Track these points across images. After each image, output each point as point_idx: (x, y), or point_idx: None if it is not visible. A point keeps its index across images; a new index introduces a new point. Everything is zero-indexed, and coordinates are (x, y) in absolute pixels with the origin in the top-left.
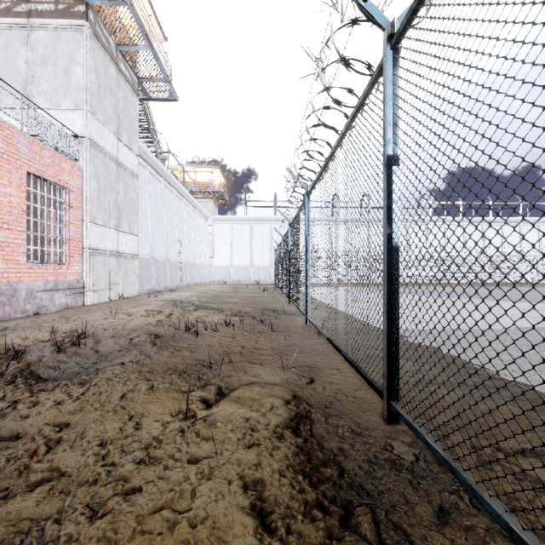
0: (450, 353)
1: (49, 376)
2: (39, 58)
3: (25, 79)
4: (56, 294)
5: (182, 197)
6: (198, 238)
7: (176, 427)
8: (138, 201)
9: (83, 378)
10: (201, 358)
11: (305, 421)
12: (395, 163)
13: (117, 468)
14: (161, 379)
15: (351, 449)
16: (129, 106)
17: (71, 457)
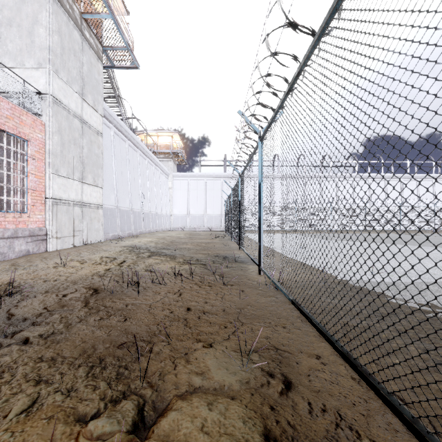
0: None
1: None
2: (5, 20)
3: None
4: (16, 241)
5: (145, 156)
6: (160, 192)
7: None
8: (102, 157)
9: None
10: (133, 329)
11: None
12: None
13: None
14: (59, 379)
15: None
16: (94, 71)
17: None
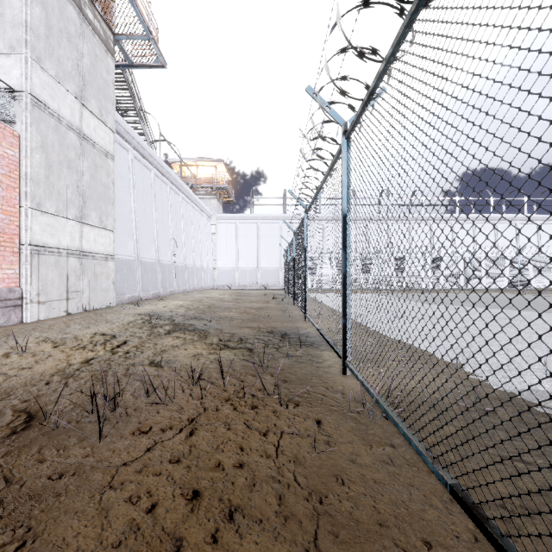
0: None
1: None
2: None
3: None
4: None
5: (179, 191)
6: (199, 239)
7: None
8: (114, 188)
9: None
10: None
11: None
12: None
13: None
14: None
15: None
16: (100, 67)
17: None
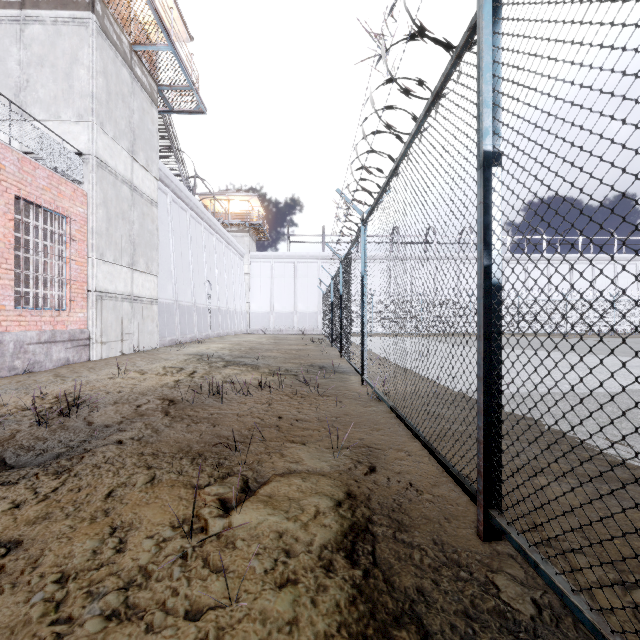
0: (552, 427)
1: (17, 462)
2: (35, 58)
3: (17, 84)
4: (54, 347)
5: (212, 231)
6: (232, 280)
7: (176, 548)
8: (157, 234)
9: (62, 464)
10: (225, 433)
11: (364, 537)
12: (496, 162)
13: (72, 629)
14: (167, 466)
15: (435, 590)
16: (147, 119)
17: (6, 607)
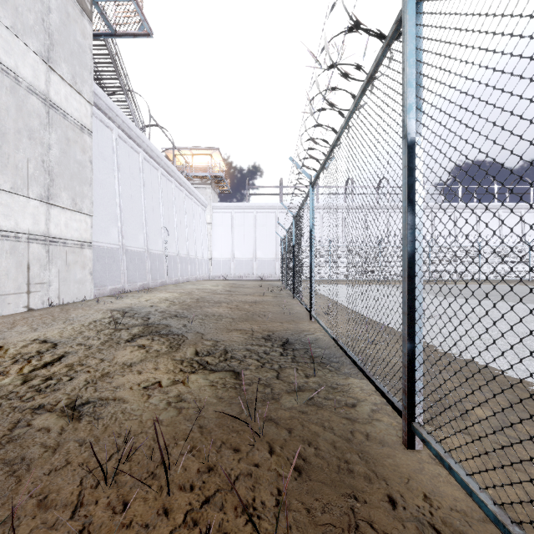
0: None
1: None
2: None
3: None
4: None
5: (171, 178)
6: (193, 228)
7: None
8: (91, 167)
9: None
10: None
11: None
12: None
13: None
14: None
15: None
16: (74, 28)
17: None
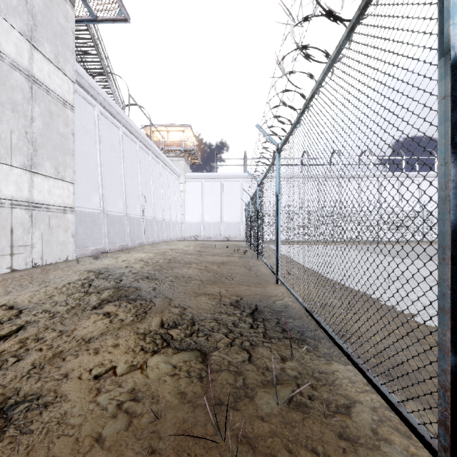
0: None
1: None
2: None
3: None
4: None
5: (148, 151)
6: (168, 195)
7: None
8: (74, 139)
9: None
10: None
11: None
12: None
13: None
14: None
15: None
16: (57, 11)
17: None
